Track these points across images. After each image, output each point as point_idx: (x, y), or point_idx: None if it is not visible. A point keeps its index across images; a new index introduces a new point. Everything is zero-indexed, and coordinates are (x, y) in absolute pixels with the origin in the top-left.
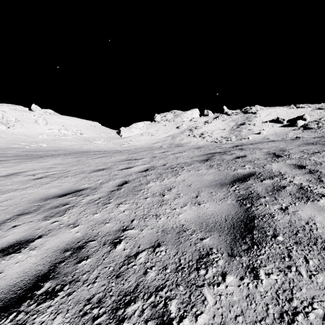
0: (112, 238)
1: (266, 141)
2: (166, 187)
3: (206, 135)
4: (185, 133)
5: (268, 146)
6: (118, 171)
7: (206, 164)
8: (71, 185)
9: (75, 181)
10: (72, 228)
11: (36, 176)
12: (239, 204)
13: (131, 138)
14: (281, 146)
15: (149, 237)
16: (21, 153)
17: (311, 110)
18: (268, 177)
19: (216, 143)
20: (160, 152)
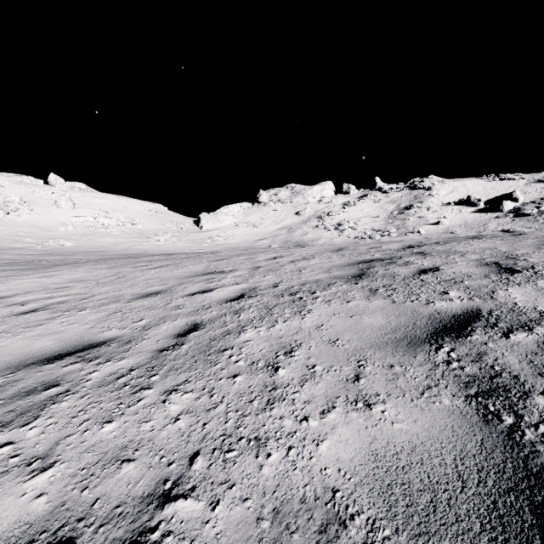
0: (125, 535)
1: (465, 239)
2: (282, 345)
3: (347, 227)
4: (310, 223)
5: (474, 248)
6: (184, 298)
7: (362, 287)
8: (83, 331)
9: (95, 321)
10: (33, 477)
11: (26, 308)
12: (478, 412)
13: (219, 232)
14: (502, 248)
15: (232, 543)
16: (24, 257)
17: (525, 185)
18: (519, 326)
19: (363, 240)
20: (267, 258)
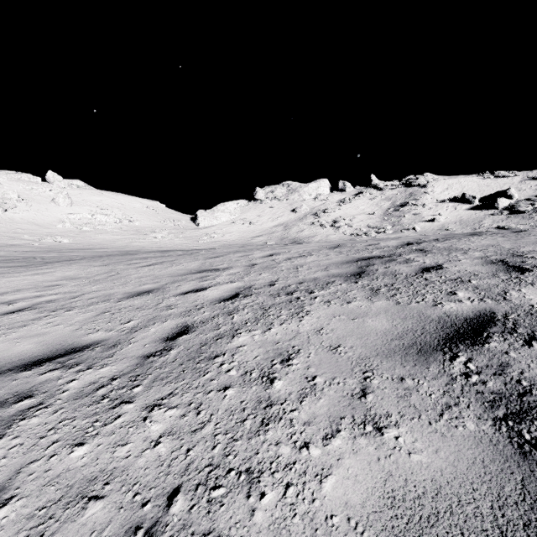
0: None
1: (464, 235)
2: (278, 351)
3: (343, 224)
4: (306, 220)
5: (476, 245)
6: (176, 297)
7: (363, 286)
8: (67, 333)
9: (82, 322)
10: None
11: (13, 307)
12: (512, 441)
13: (215, 229)
14: (505, 245)
15: None
16: (19, 254)
17: (519, 182)
18: None
19: (359, 237)
20: (263, 255)
